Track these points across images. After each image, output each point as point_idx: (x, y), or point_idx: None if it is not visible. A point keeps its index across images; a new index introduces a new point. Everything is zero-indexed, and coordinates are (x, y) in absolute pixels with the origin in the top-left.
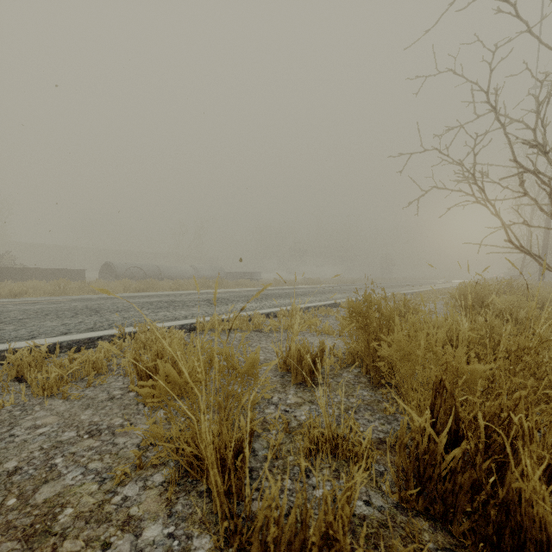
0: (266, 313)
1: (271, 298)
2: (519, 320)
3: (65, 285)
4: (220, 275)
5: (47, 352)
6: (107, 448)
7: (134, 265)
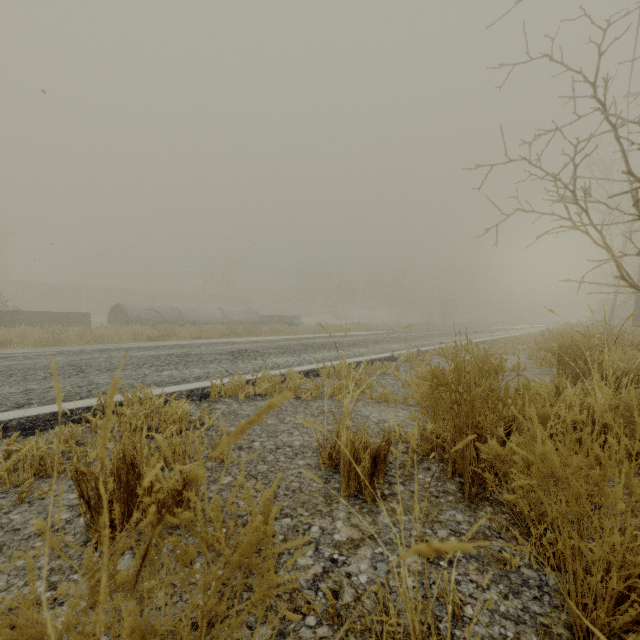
0: (306, 371)
1: (312, 350)
2: None
3: (60, 333)
4: (253, 319)
5: None
6: None
7: (150, 307)
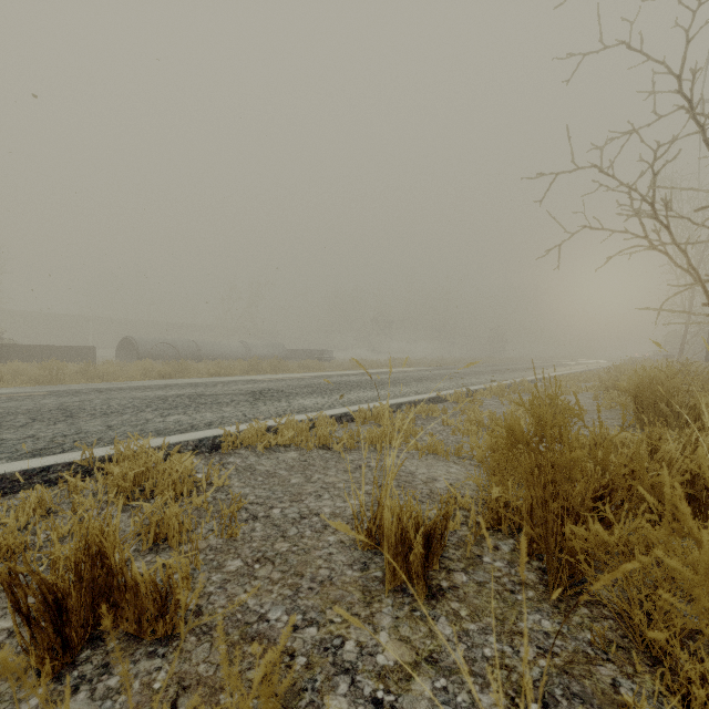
0: (338, 415)
1: (345, 390)
2: None
3: (58, 369)
4: (279, 354)
5: None
6: None
7: (164, 340)
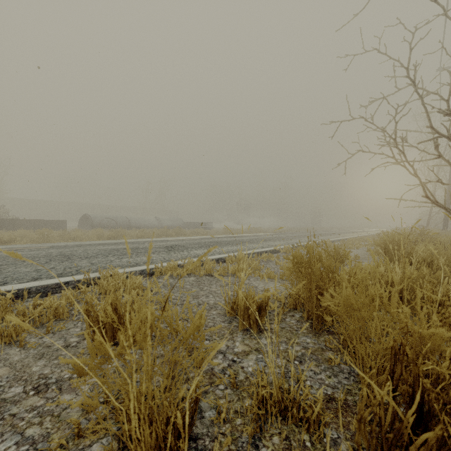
0: (216, 259)
1: (220, 245)
2: (440, 266)
3: (48, 234)
4: (179, 225)
5: (16, 297)
6: (50, 409)
7: (108, 216)
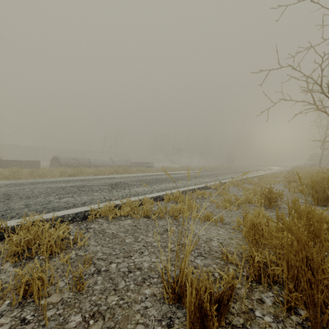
0: (155, 197)
1: (159, 182)
2: None
3: (18, 172)
4: (128, 164)
5: None
6: None
7: (73, 158)
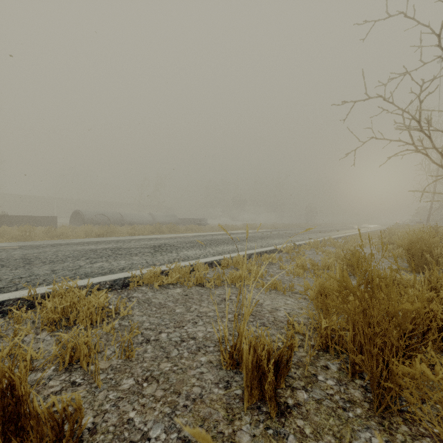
0: (210, 262)
1: (215, 244)
2: None
3: (30, 231)
4: (173, 221)
5: None
6: None
7: (100, 212)
